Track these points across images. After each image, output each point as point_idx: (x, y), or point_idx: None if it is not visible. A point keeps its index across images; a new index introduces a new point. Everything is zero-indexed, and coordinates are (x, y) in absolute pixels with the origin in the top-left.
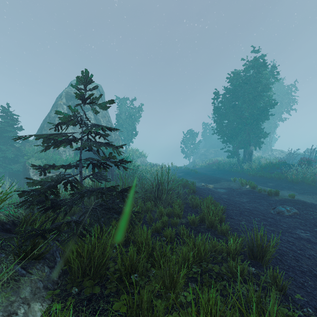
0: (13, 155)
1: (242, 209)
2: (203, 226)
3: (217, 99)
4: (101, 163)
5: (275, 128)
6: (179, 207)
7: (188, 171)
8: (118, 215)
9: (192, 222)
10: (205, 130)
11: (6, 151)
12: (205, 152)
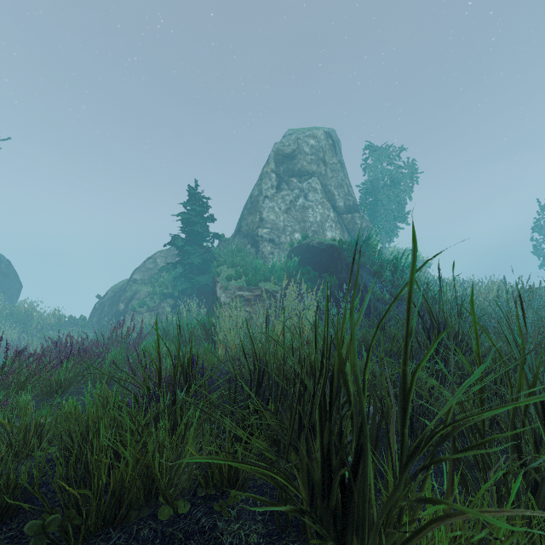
0: (199, 260)
1: None
2: None
3: None
4: None
5: None
6: None
7: None
8: None
9: None
10: None
11: (193, 254)
12: None
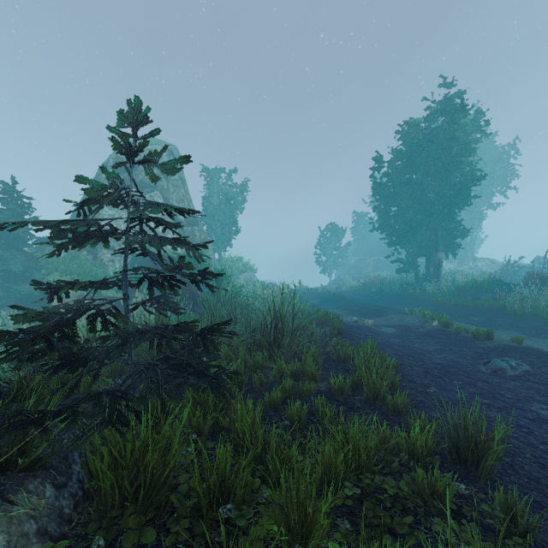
0: (21, 267)
1: (429, 364)
2: (359, 396)
3: (379, 170)
4: (166, 277)
5: (480, 220)
6: (313, 360)
7: (329, 295)
8: (197, 379)
9: (338, 389)
10: (357, 225)
11: (10, 260)
12: (358, 263)
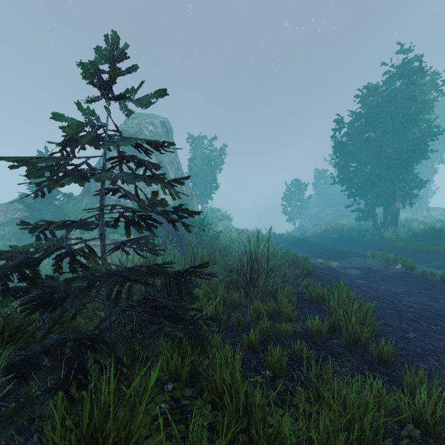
0: (51, 216)
1: (401, 306)
2: (336, 339)
3: (339, 130)
4: (141, 217)
5: (433, 173)
6: (288, 300)
7: (294, 240)
8: (172, 326)
9: (316, 332)
10: (318, 180)
11: (44, 211)
12: (319, 213)
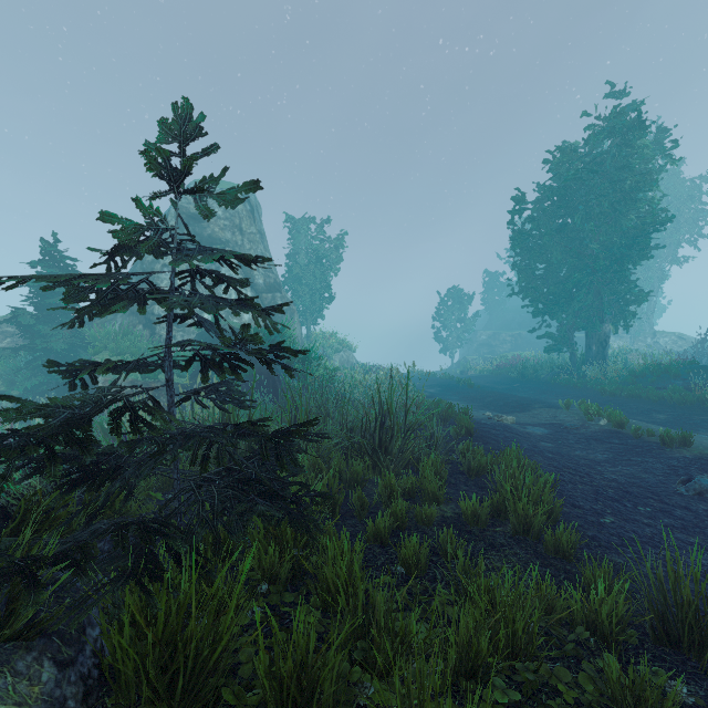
0: (64, 345)
1: (599, 480)
2: (501, 527)
3: (520, 214)
4: (225, 356)
5: (662, 280)
6: (434, 473)
7: (452, 382)
8: (268, 505)
9: (472, 517)
10: (489, 288)
11: (51, 337)
12: (491, 340)
